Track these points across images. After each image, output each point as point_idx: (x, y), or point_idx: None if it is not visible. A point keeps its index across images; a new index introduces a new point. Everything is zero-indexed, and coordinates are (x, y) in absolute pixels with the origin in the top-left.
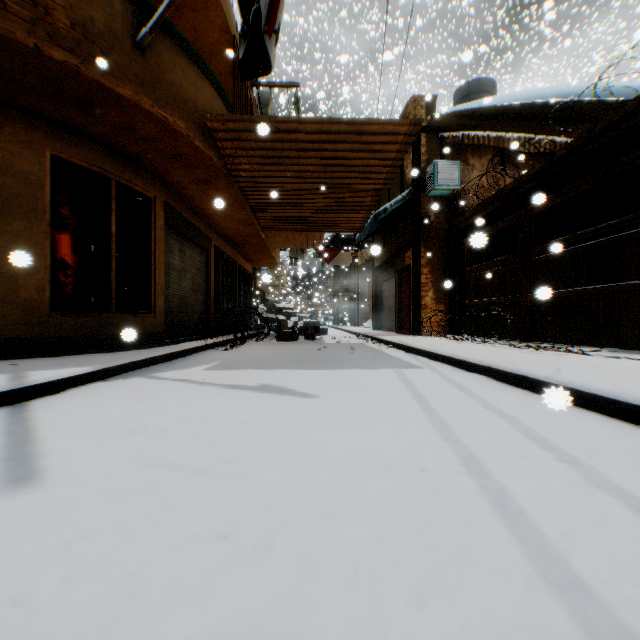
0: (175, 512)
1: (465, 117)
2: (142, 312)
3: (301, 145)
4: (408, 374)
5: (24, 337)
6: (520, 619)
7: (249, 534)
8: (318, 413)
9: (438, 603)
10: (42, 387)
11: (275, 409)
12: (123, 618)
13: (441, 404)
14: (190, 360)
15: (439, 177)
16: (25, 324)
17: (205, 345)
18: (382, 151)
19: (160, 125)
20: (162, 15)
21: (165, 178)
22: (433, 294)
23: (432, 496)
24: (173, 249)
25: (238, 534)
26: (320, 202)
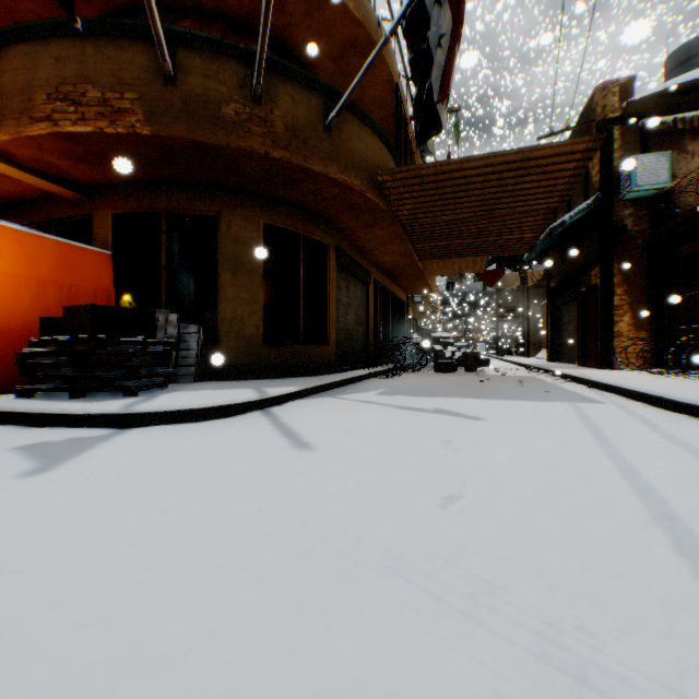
0: (400, 469)
1: (678, 93)
2: (320, 344)
3: (464, 180)
4: (584, 408)
5: (247, 363)
6: (628, 534)
7: (449, 482)
8: (487, 431)
9: (573, 522)
10: (274, 399)
11: (448, 426)
12: (395, 497)
13: (615, 434)
14: (360, 386)
15: (637, 176)
16: (247, 354)
17: (368, 374)
18: (555, 171)
19: (340, 186)
20: (346, 100)
21: (337, 225)
22: (629, 319)
23: (584, 485)
24: (341, 286)
25: (442, 481)
26: (483, 227)
